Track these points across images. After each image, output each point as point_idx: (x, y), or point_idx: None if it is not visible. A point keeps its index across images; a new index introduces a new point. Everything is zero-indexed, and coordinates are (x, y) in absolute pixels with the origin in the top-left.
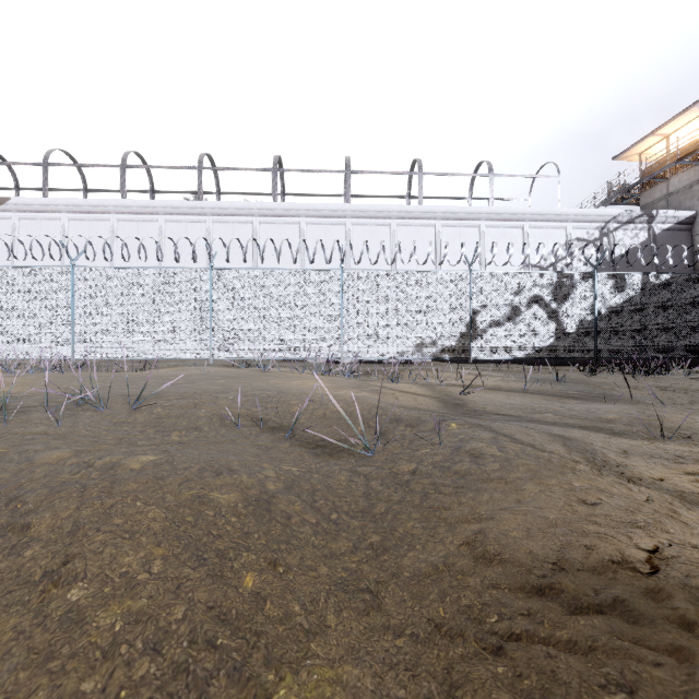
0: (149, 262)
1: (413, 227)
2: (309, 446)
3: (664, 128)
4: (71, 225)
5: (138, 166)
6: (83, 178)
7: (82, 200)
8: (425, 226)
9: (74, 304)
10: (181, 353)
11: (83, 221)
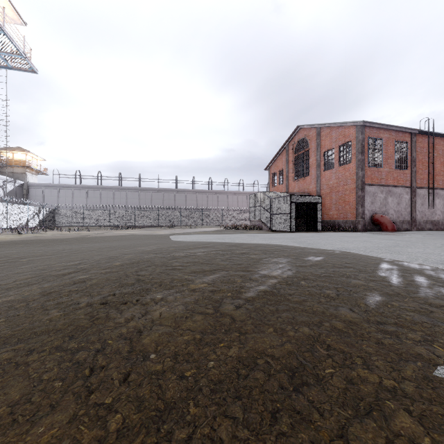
0: None
1: None
2: None
3: (15, 151)
4: None
5: None
6: None
7: None
8: None
9: None
10: None
11: None
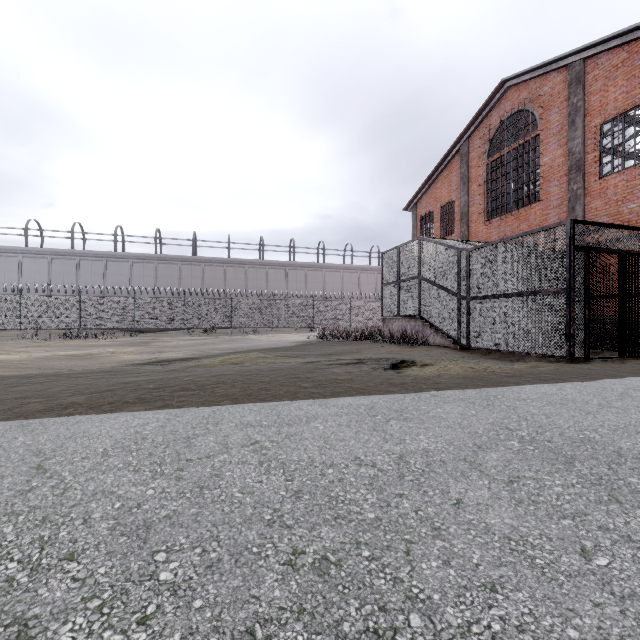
0: None
1: None
2: None
3: None
4: None
5: None
6: None
7: None
8: None
9: None
10: None
11: None
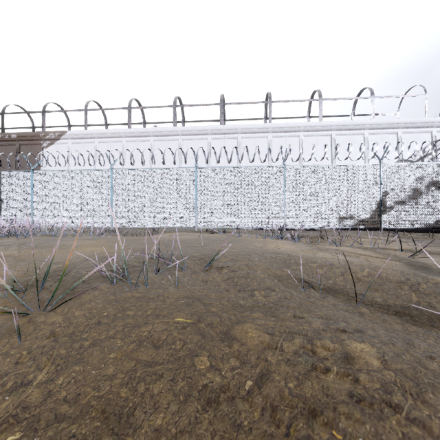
0: (144, 166)
1: (315, 137)
2: (387, 312)
3: None
4: (100, 145)
5: (138, 107)
6: (105, 117)
7: (106, 130)
8: (323, 136)
9: (112, 192)
10: (177, 223)
11: (106, 143)
